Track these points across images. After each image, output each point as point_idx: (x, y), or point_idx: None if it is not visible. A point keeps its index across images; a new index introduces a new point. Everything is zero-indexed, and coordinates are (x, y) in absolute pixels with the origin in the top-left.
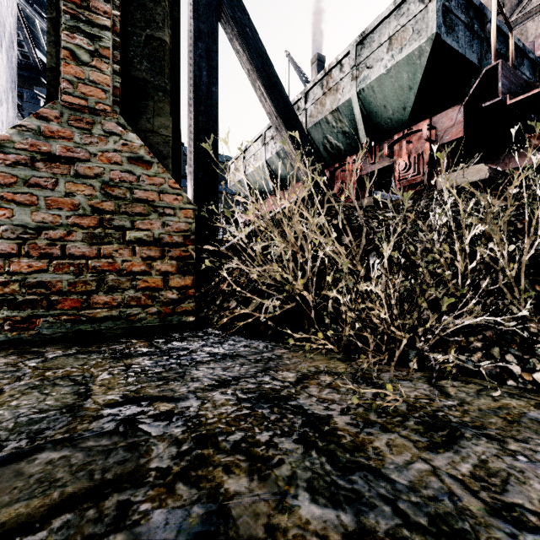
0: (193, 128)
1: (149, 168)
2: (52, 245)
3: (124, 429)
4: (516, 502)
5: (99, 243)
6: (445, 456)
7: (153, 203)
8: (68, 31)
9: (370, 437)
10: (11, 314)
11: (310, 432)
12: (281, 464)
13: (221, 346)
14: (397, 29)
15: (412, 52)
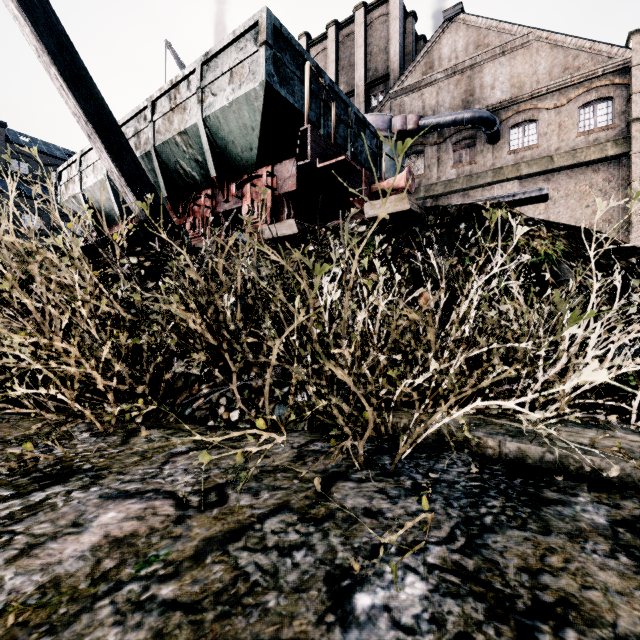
0: None
1: None
2: None
3: None
4: (13, 529)
5: None
6: (8, 504)
7: None
8: None
9: None
10: None
11: None
12: None
13: None
14: (237, 62)
15: (249, 92)
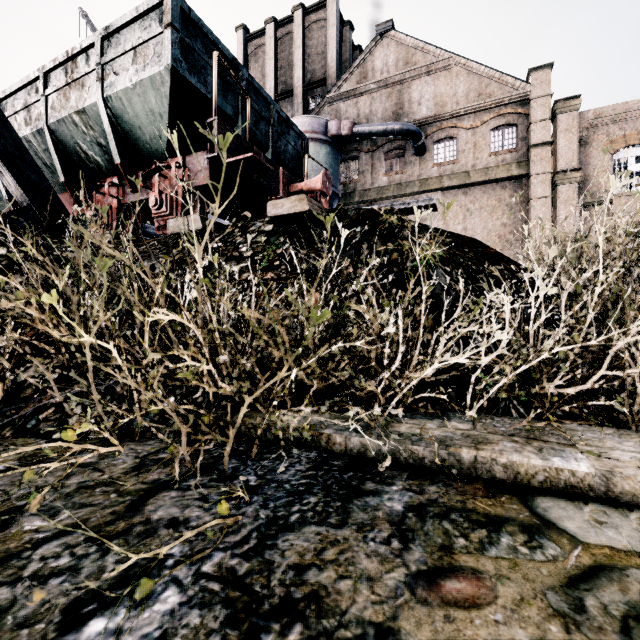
0: None
1: None
2: None
3: None
4: None
5: None
6: None
7: None
8: None
9: None
10: None
11: None
12: None
13: None
14: (140, 41)
15: (154, 76)
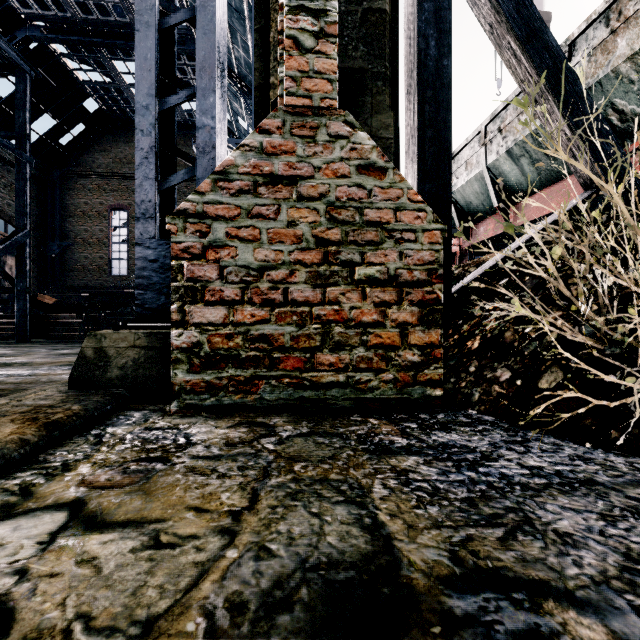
0: (417, 124)
1: (383, 177)
2: (274, 288)
3: None
4: None
5: (324, 284)
6: None
7: (388, 226)
8: (291, 14)
9: None
10: (235, 373)
11: None
12: None
13: (530, 451)
14: None
15: None
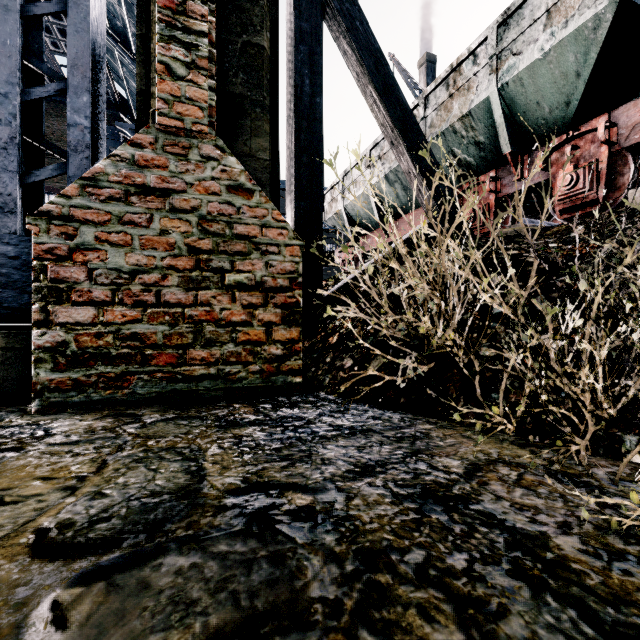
0: (294, 149)
1: (250, 197)
2: (147, 291)
3: (259, 530)
4: None
5: (196, 288)
6: None
7: (255, 240)
8: (163, 42)
9: (632, 579)
10: (105, 370)
11: (527, 560)
12: (506, 614)
13: (343, 416)
14: None
15: (583, 25)
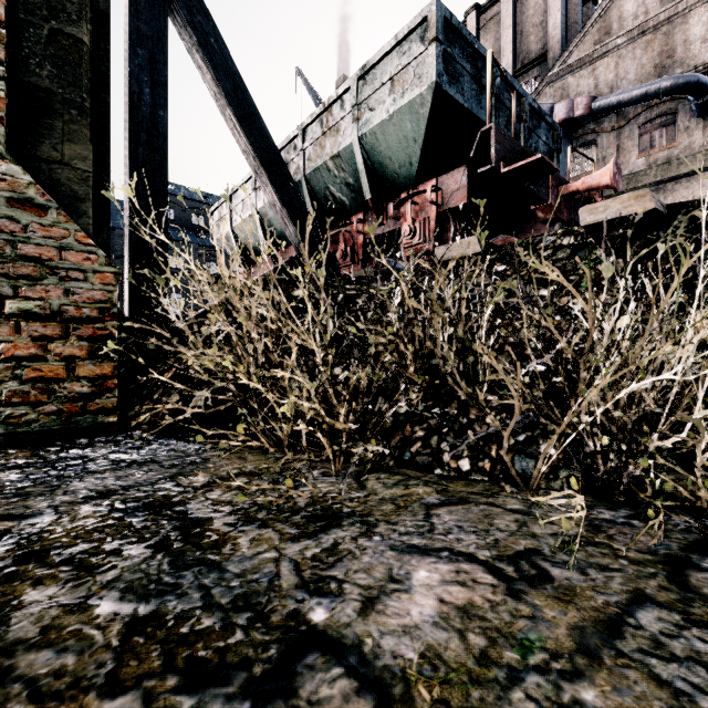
0: (129, 163)
1: (44, 214)
2: None
3: None
4: (332, 574)
5: None
6: (303, 543)
7: (51, 263)
8: None
9: (239, 534)
10: None
11: (174, 536)
12: (110, 570)
13: (137, 451)
14: (399, 69)
15: (413, 99)
